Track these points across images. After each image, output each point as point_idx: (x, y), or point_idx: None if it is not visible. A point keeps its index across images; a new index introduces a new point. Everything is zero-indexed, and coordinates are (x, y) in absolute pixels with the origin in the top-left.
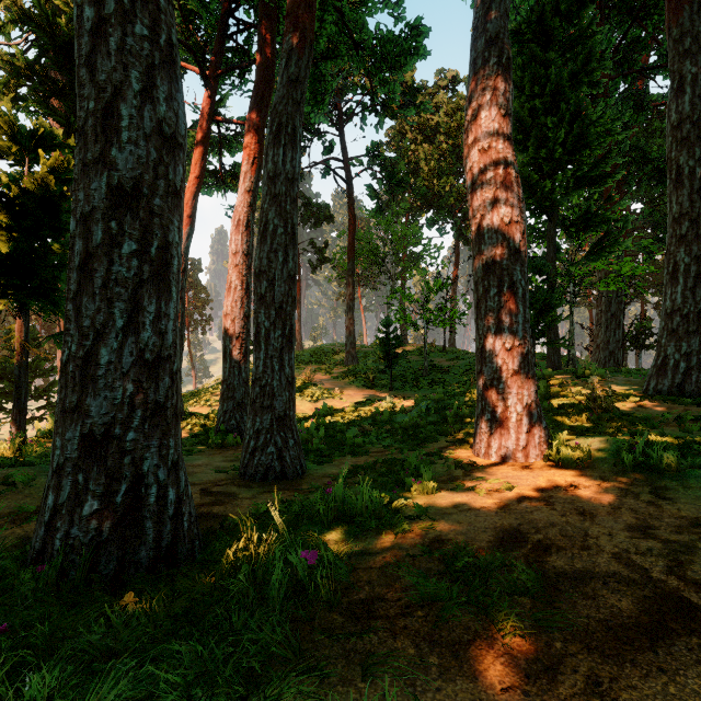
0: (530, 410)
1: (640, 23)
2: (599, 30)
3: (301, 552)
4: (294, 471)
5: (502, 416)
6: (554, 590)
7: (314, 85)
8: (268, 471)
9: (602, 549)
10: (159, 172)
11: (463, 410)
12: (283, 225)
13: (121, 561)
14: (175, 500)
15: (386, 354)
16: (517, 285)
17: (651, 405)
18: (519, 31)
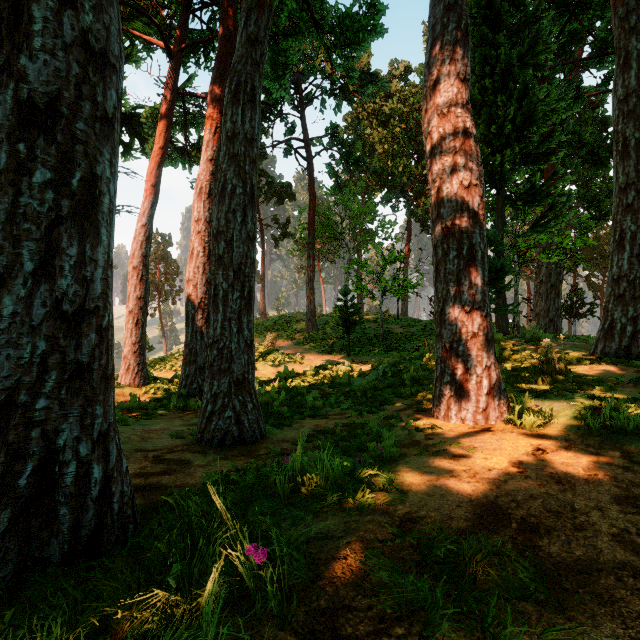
0: (490, 372)
1: (576, 18)
2: (544, 16)
3: (247, 547)
4: (252, 436)
5: (461, 379)
6: (560, 591)
7: (276, 61)
8: (226, 436)
9: (598, 529)
10: (83, 91)
11: (419, 373)
12: (241, 185)
13: (22, 559)
14: (102, 478)
15: (344, 321)
16: (476, 248)
17: (601, 367)
18: (470, 15)
